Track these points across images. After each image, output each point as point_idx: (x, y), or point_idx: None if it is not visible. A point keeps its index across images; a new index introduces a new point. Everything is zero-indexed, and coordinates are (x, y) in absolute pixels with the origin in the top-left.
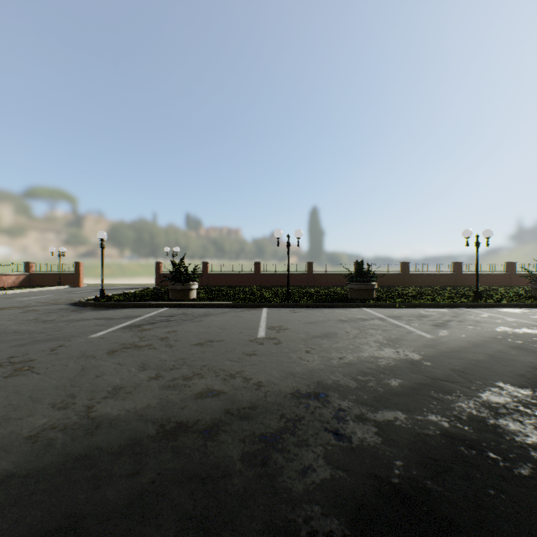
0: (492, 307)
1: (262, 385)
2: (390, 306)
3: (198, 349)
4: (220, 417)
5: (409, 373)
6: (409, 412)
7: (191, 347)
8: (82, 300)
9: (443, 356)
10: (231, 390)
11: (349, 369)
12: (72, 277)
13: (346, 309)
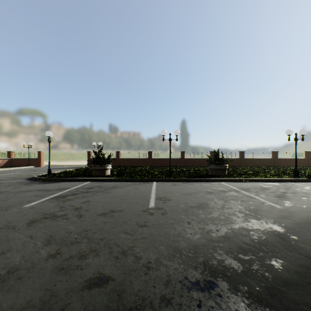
0: (307, 181)
1: (151, 267)
2: (239, 181)
3: (101, 219)
4: None
5: (285, 251)
6: None
7: (96, 218)
8: (35, 176)
9: (302, 228)
10: (120, 275)
11: (228, 244)
12: (36, 160)
13: (209, 182)
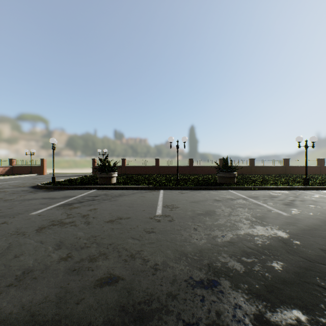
0: (318, 189)
1: (158, 269)
2: (247, 189)
3: (109, 226)
4: (113, 318)
5: (286, 254)
6: (309, 311)
7: (104, 224)
8: (39, 184)
9: (306, 234)
10: (129, 275)
11: (233, 249)
12: (39, 168)
13: (217, 190)
